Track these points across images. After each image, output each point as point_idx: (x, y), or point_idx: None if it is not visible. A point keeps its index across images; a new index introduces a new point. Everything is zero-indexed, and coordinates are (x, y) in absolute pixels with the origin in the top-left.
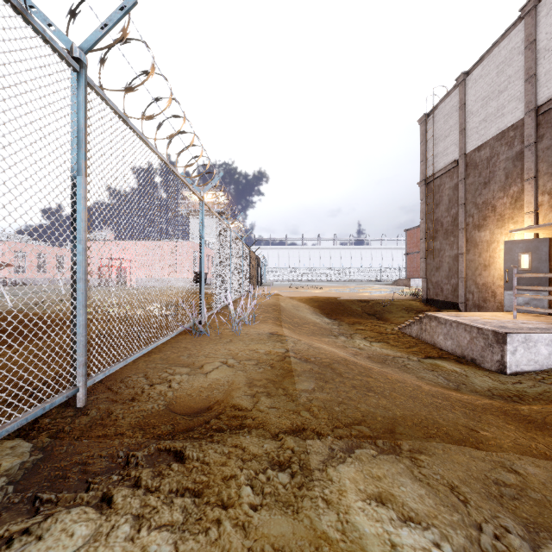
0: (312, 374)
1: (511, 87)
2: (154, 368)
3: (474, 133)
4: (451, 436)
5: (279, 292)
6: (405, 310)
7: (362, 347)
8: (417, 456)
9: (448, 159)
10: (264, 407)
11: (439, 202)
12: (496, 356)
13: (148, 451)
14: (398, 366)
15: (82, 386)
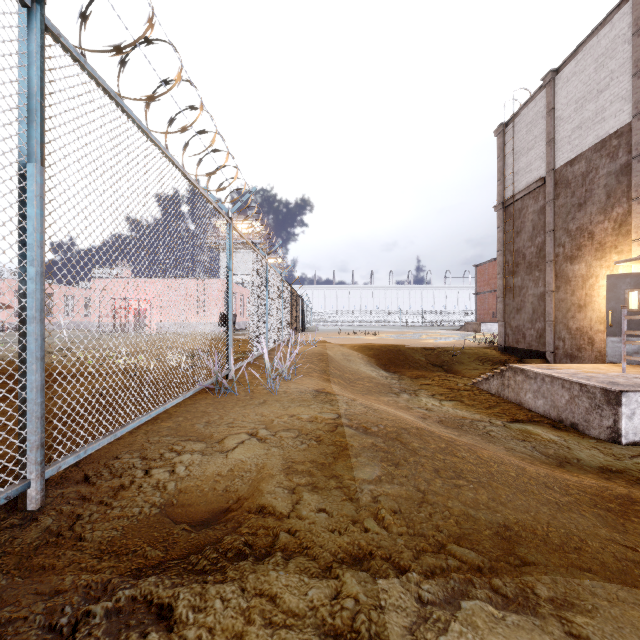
0: (376, 454)
1: (613, 85)
2: (157, 443)
3: (566, 143)
4: (604, 567)
5: (326, 339)
6: (479, 360)
7: (430, 407)
8: (571, 618)
9: (531, 177)
10: (308, 512)
11: (520, 229)
12: (606, 421)
13: (115, 603)
14: (479, 432)
15: (35, 479)
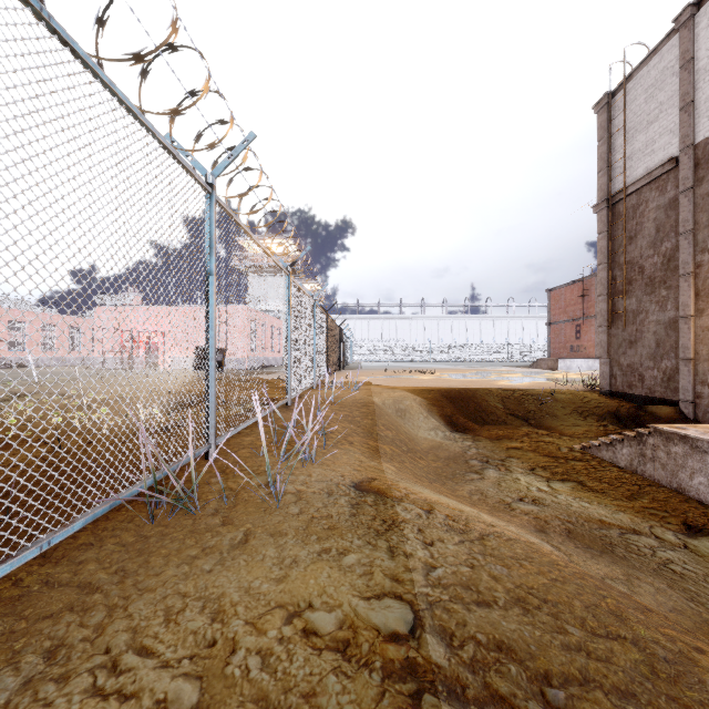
0: None
1: None
2: None
3: None
4: None
5: (371, 379)
6: (579, 410)
7: (538, 495)
8: None
9: (654, 160)
10: None
11: (635, 233)
12: None
13: None
14: (652, 563)
15: None
